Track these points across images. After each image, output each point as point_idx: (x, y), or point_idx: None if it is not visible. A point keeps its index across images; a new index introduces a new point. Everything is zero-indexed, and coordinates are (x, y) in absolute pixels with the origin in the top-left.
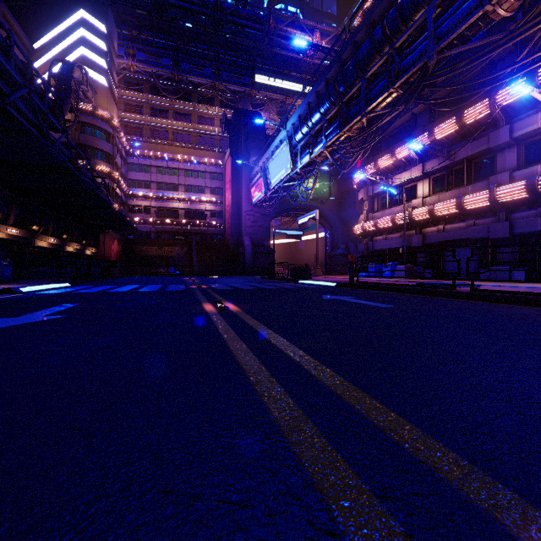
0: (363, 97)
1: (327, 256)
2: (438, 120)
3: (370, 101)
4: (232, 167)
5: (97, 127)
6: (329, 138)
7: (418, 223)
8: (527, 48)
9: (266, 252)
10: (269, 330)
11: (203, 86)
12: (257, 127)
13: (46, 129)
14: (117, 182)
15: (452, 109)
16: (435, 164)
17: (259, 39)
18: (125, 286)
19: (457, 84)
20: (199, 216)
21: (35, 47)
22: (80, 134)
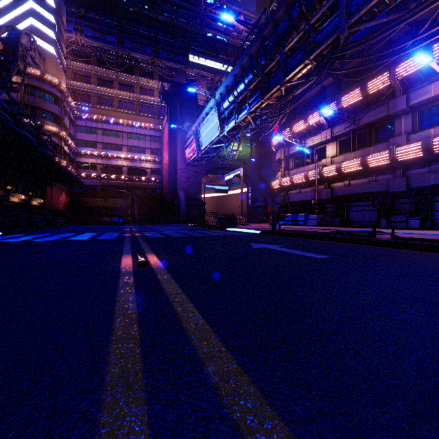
0: (282, 68)
1: (249, 207)
2: (344, 91)
3: (288, 72)
4: (168, 131)
5: (46, 90)
6: (252, 105)
7: (327, 179)
8: (426, 24)
9: (198, 204)
10: (190, 307)
11: (144, 62)
12: (190, 97)
13: None
14: (65, 141)
15: (356, 82)
16: (342, 128)
17: (191, 18)
18: (58, 235)
19: (365, 56)
20: (141, 173)
21: None
22: (29, 96)
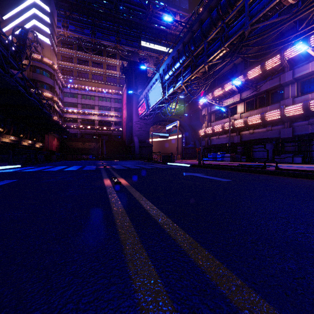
0: (206, 53)
1: (183, 148)
2: (249, 67)
3: (210, 55)
4: (127, 95)
5: (44, 69)
6: (185, 77)
7: (237, 129)
8: (304, 23)
9: (147, 146)
10: (148, 202)
11: (109, 47)
12: (142, 71)
13: (7, 67)
14: (56, 103)
15: (258, 61)
16: (248, 93)
17: (143, 18)
18: (57, 167)
19: (262, 45)
20: (107, 124)
21: (4, 19)
22: (33, 73)
